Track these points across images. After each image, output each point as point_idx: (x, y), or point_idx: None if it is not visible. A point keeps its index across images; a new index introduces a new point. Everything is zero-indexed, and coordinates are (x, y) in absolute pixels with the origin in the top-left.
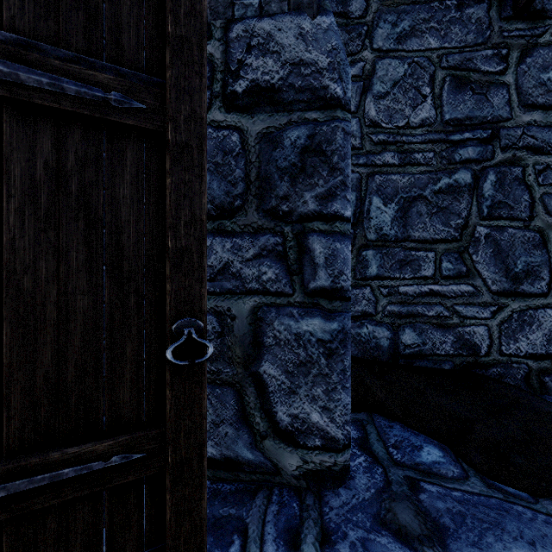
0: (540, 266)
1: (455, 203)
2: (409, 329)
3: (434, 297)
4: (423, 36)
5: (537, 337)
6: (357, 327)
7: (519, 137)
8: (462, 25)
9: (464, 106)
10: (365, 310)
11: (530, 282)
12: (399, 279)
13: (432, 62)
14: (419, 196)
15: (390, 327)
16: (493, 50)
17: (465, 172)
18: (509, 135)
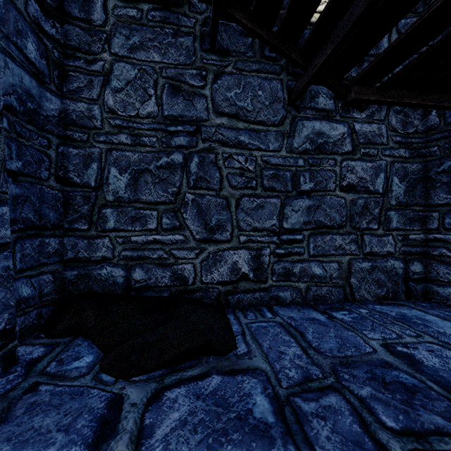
0: (226, 221)
1: (172, 176)
2: (139, 268)
3: (157, 244)
4: (149, 51)
5: (224, 270)
6: (98, 269)
7: (213, 133)
8: (177, 49)
9: (178, 107)
10: (105, 255)
11: (220, 233)
12: (131, 231)
13: (156, 71)
14: (146, 169)
15: (124, 267)
16: (197, 71)
17: (178, 154)
18: (207, 131)
